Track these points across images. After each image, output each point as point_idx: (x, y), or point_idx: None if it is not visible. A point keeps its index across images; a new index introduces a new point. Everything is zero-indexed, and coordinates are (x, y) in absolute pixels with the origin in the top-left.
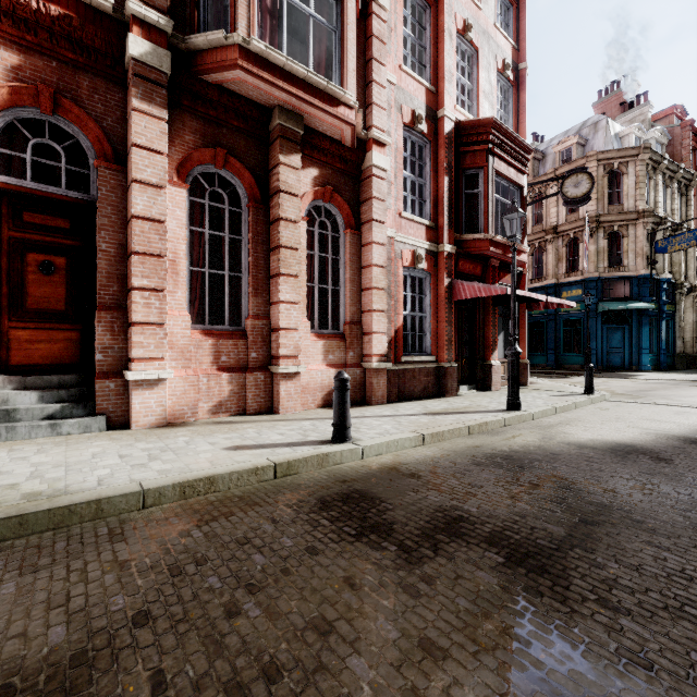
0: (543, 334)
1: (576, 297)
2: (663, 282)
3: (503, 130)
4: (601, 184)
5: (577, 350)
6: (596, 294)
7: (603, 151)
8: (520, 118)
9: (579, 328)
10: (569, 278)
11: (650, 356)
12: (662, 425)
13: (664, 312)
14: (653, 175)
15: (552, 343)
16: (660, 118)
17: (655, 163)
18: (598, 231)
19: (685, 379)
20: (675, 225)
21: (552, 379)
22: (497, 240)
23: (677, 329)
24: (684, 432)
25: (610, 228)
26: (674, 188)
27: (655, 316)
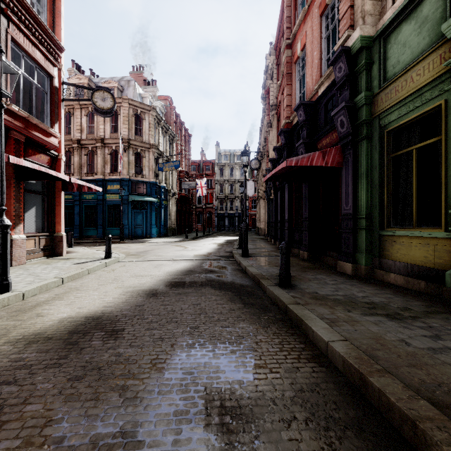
0: (95, 214)
1: (117, 190)
2: (162, 188)
3: (23, 1)
4: (131, 120)
5: (117, 225)
6: (128, 189)
7: (132, 100)
8: (55, 19)
9: (119, 211)
10: (112, 176)
11: (156, 229)
12: (142, 280)
13: (163, 204)
14: (158, 127)
15: (101, 221)
16: (162, 99)
17: (158, 120)
18: (129, 149)
19: (170, 241)
20: (168, 158)
21: (94, 247)
22: (14, 110)
23: (169, 214)
24: (152, 285)
25: (136, 149)
26: (167, 138)
27: (158, 206)
